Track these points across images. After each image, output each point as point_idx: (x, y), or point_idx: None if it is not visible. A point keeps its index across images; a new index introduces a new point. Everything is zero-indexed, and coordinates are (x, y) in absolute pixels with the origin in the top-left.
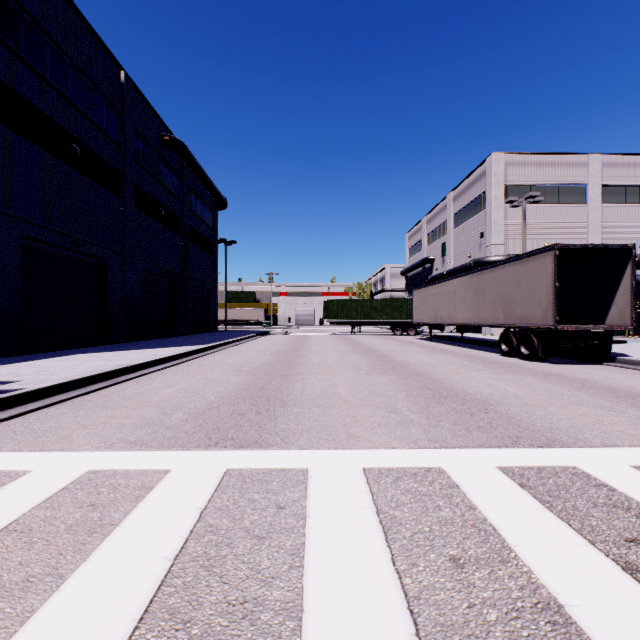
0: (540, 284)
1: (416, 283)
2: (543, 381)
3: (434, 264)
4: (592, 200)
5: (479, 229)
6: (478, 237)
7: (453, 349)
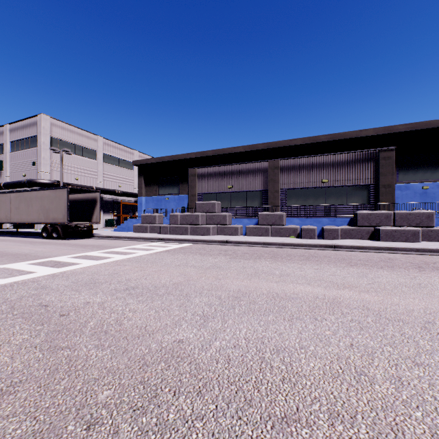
0: (62, 203)
1: None
2: (58, 246)
3: None
4: (100, 159)
5: (33, 159)
6: (32, 164)
7: (10, 238)
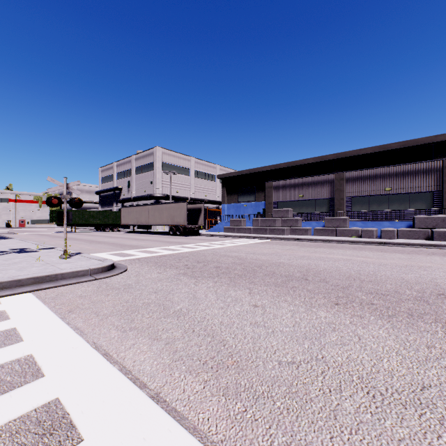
0: (183, 212)
1: (108, 200)
2: (187, 239)
3: (122, 191)
4: (192, 175)
5: (150, 179)
6: (150, 183)
7: (150, 235)
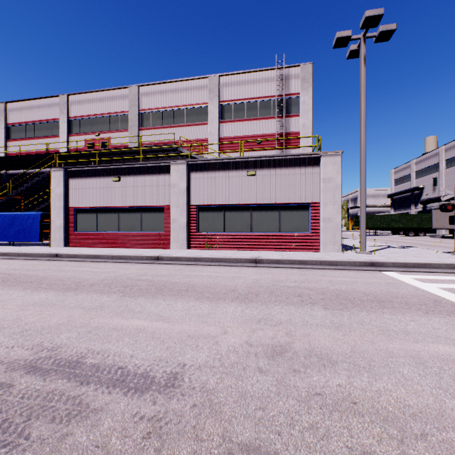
0: None
1: (403, 203)
2: None
3: (423, 191)
4: None
5: None
6: None
7: None
